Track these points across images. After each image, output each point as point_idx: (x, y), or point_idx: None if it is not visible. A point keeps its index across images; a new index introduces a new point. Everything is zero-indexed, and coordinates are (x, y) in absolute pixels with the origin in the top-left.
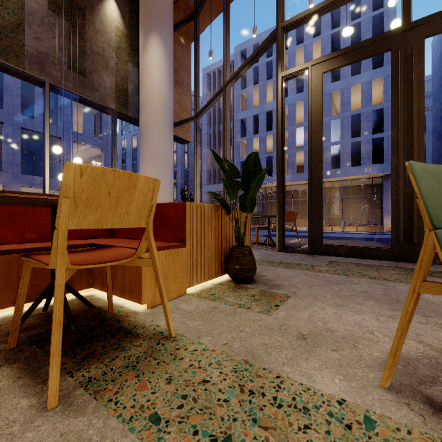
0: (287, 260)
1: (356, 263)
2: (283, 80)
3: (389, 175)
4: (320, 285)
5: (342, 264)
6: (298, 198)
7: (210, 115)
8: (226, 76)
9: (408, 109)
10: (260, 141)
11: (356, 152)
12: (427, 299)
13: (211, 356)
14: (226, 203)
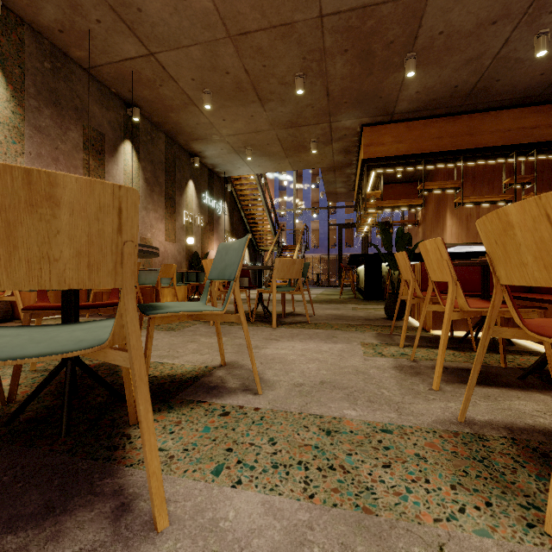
0: None
1: None
2: None
3: None
4: None
5: None
6: None
7: None
8: None
9: None
10: None
11: None
12: None
13: (425, 506)
14: None
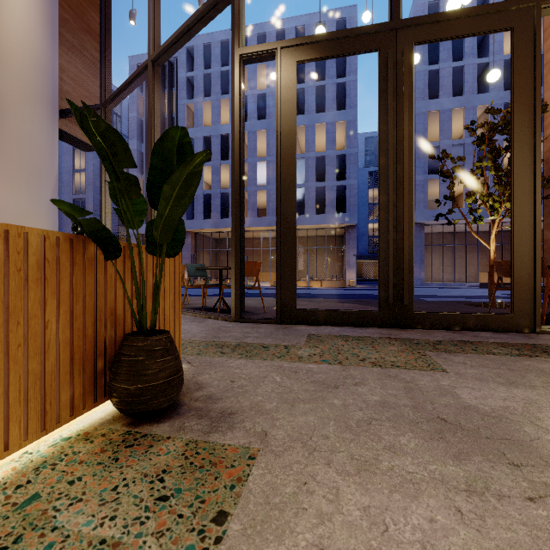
0: (247, 338)
1: (343, 336)
2: (241, 61)
3: (350, 227)
4: (308, 398)
5: (327, 340)
6: (259, 247)
7: (143, 126)
8: (154, 45)
9: (397, 131)
10: (213, 172)
11: (320, 199)
12: (474, 406)
13: None
14: (109, 232)
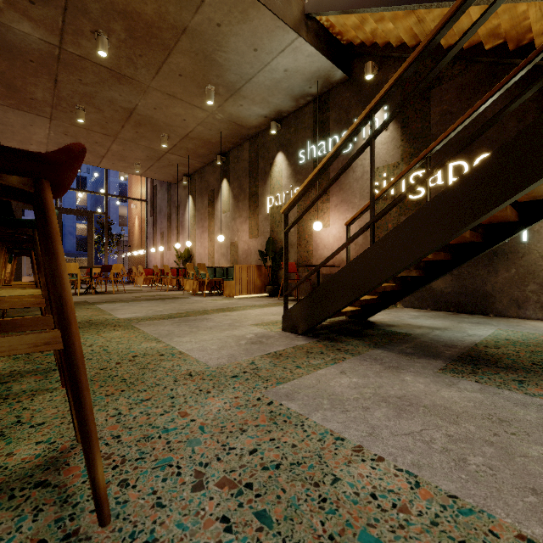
0: None
1: None
2: None
3: None
4: None
5: None
6: None
7: None
8: None
9: None
10: None
11: None
12: None
13: None
14: None
